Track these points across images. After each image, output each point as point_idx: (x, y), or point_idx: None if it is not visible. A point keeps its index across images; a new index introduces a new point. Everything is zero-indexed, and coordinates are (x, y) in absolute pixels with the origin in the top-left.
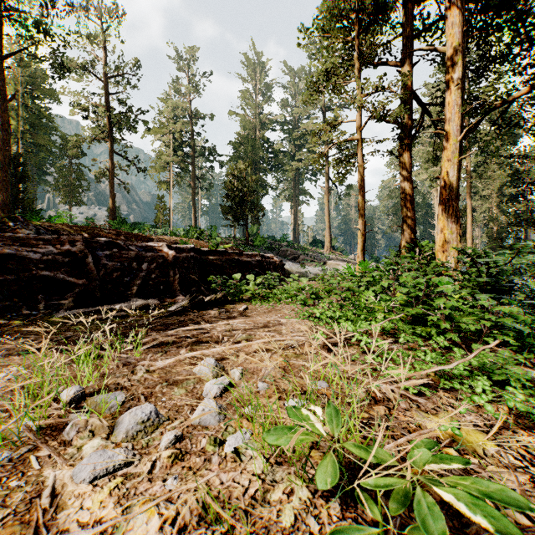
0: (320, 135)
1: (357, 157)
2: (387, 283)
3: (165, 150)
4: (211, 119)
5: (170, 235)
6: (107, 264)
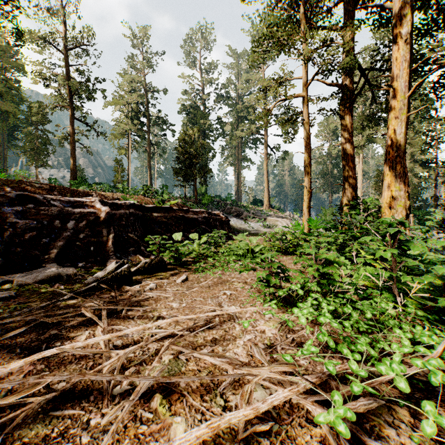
0: (266, 92)
1: (303, 114)
2: (389, 254)
3: (124, 119)
4: (164, 93)
5: (117, 192)
6: (17, 222)
